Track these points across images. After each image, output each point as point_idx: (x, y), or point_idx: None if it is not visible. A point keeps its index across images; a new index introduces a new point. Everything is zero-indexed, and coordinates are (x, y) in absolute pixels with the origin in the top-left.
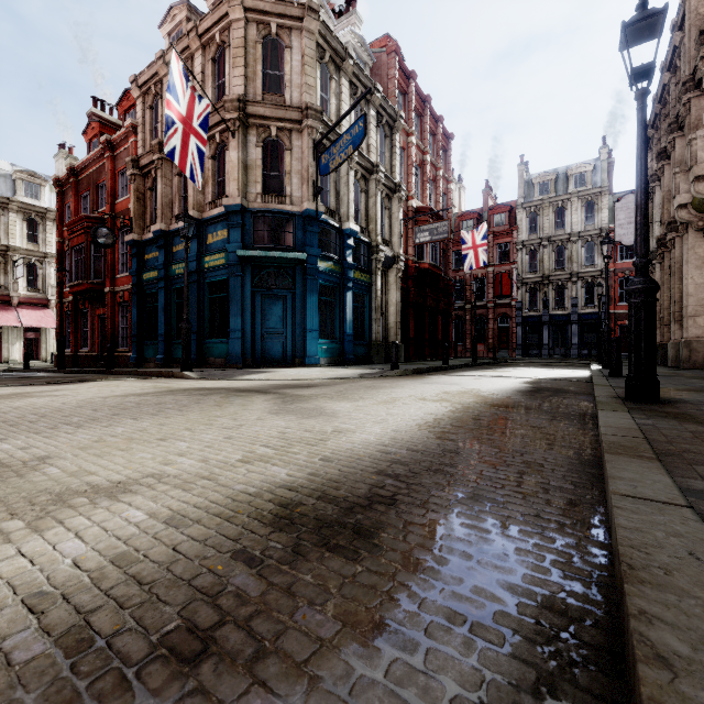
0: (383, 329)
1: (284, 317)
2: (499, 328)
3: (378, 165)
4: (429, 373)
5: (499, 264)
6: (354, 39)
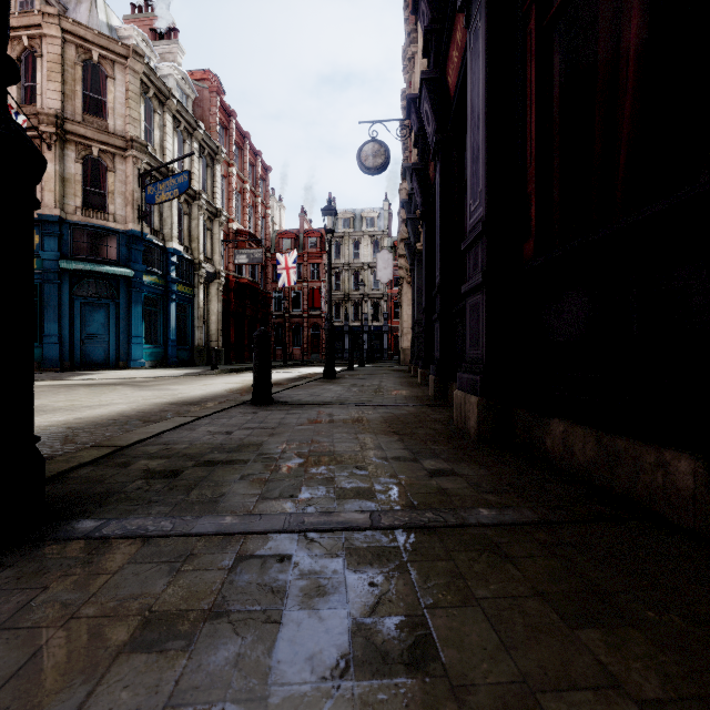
0: (205, 335)
1: (107, 324)
2: (313, 335)
3: (201, 193)
4: (242, 372)
5: (313, 281)
6: (177, 73)
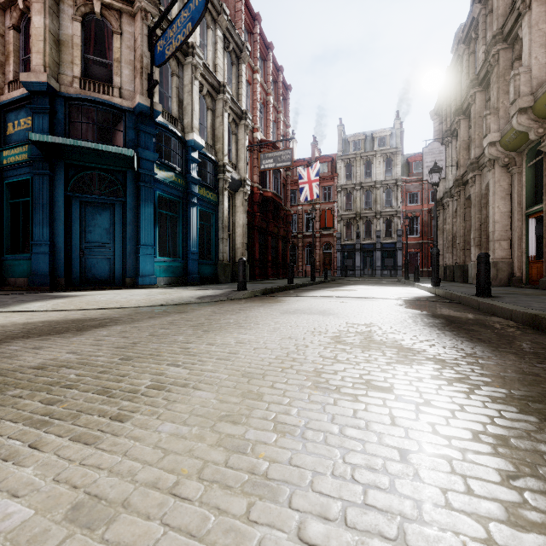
0: (230, 249)
1: (111, 229)
2: (324, 253)
3: (225, 85)
4: (279, 293)
5: (324, 202)
6: None
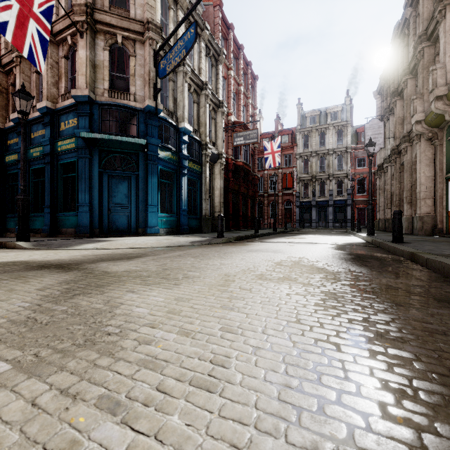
0: (210, 207)
1: (129, 194)
2: (285, 209)
3: (207, 84)
4: (247, 240)
5: (285, 167)
6: None
